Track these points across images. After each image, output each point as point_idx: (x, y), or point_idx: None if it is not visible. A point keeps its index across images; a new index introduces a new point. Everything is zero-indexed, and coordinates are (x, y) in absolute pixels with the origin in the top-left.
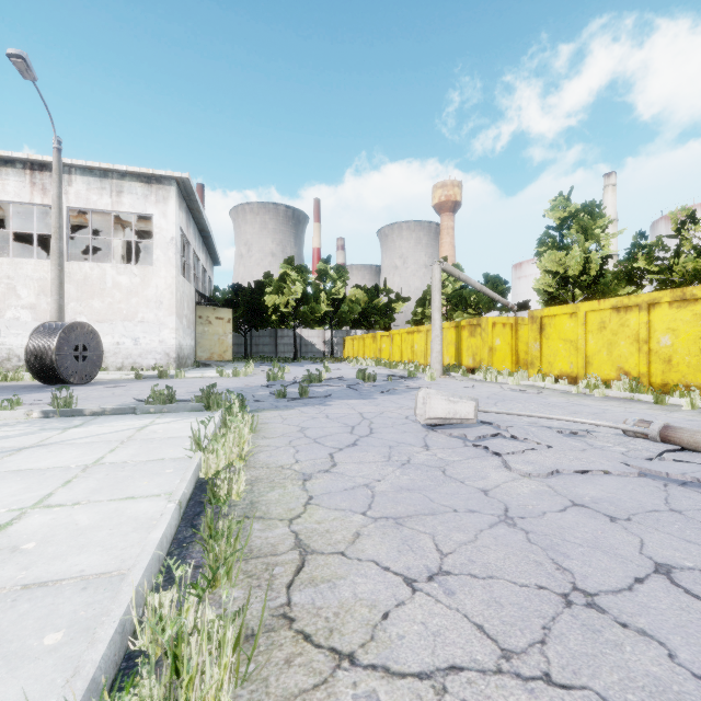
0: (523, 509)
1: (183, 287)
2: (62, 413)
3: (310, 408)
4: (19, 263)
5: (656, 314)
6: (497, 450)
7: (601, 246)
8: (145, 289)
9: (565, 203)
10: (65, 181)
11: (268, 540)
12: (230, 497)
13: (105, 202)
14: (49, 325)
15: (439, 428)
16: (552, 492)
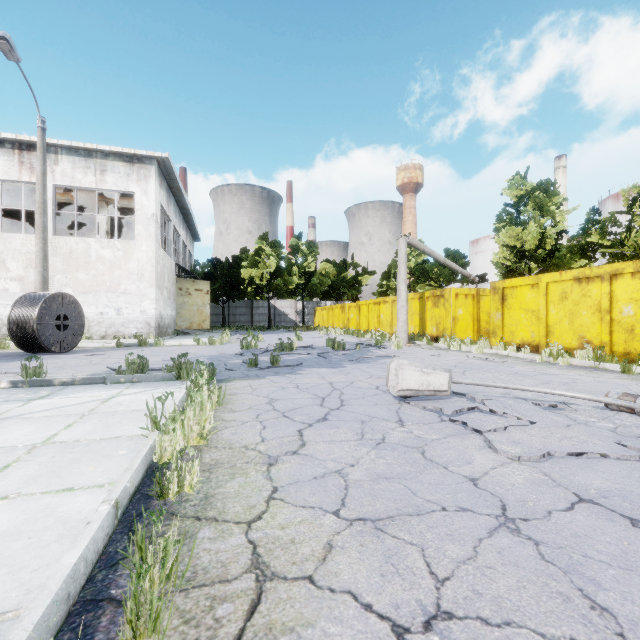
0: (523, 507)
1: (164, 261)
2: (31, 383)
3: (280, 377)
4: (8, 237)
5: (618, 285)
6: (477, 427)
7: (556, 222)
8: (127, 262)
9: (522, 181)
10: (51, 160)
11: (219, 556)
12: (182, 490)
13: (90, 180)
14: (31, 296)
15: (412, 400)
16: (550, 481)
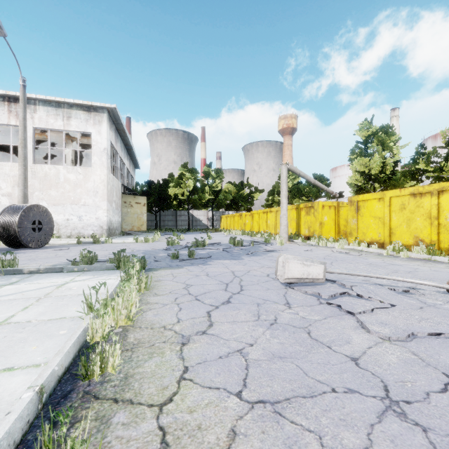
0: (403, 388)
1: (113, 182)
2: (6, 272)
3: (195, 267)
4: None
5: (444, 198)
6: (350, 309)
7: (394, 154)
8: (86, 183)
9: (369, 125)
10: (31, 109)
11: (129, 445)
12: (106, 370)
13: (59, 124)
14: (14, 207)
15: (295, 286)
16: (420, 361)
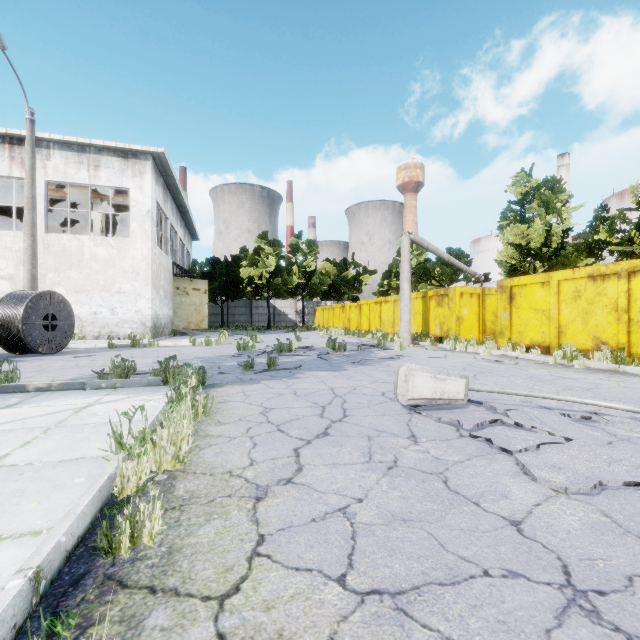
0: (591, 570)
1: (160, 259)
2: (2, 389)
3: (277, 381)
4: None
5: (637, 283)
6: (505, 445)
7: (563, 220)
8: (121, 261)
9: (527, 178)
10: (43, 155)
11: None
12: (140, 540)
13: (83, 175)
14: (17, 295)
15: (423, 410)
16: (615, 526)
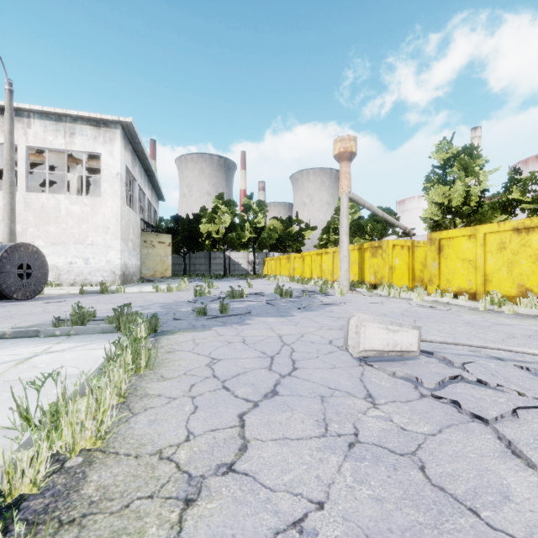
0: None
1: (128, 216)
2: None
3: (227, 328)
4: None
5: None
6: (477, 411)
7: (480, 181)
8: (94, 217)
9: (448, 146)
10: (24, 123)
11: None
12: None
13: (60, 142)
14: None
15: (374, 361)
16: None
